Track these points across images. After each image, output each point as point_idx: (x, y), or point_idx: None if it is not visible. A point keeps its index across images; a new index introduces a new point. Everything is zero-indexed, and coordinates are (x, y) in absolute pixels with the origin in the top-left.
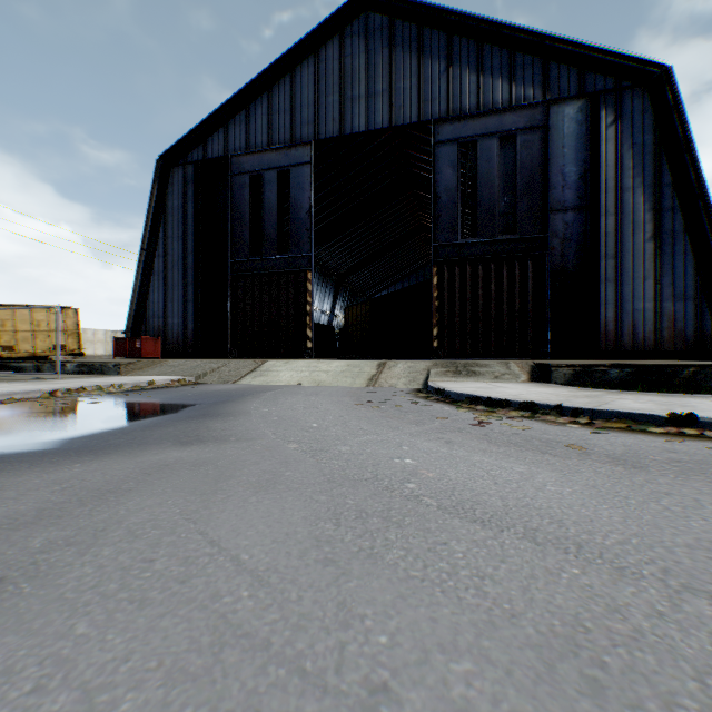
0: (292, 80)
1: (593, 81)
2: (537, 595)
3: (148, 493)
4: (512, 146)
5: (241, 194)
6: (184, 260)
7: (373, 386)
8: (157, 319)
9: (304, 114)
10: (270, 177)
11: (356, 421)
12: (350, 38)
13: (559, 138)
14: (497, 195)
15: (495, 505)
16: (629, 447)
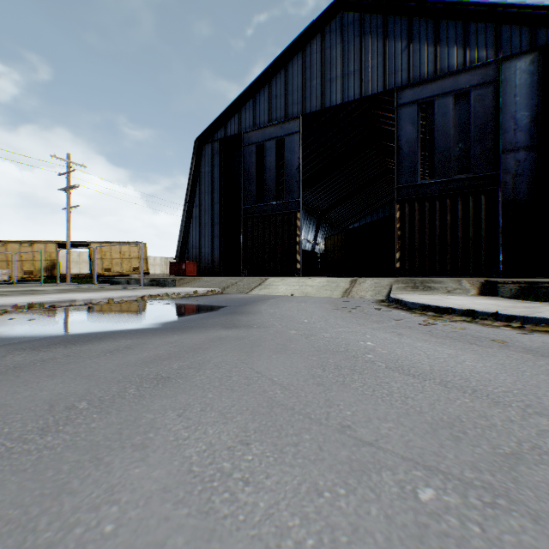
0: (285, 73)
1: (544, 36)
2: (437, 407)
3: (217, 350)
4: (465, 101)
5: (250, 159)
6: (212, 208)
7: (346, 297)
8: (194, 249)
9: (294, 96)
10: (270, 145)
11: (334, 319)
12: (329, 34)
13: (510, 89)
14: (452, 142)
15: (424, 369)
16: (545, 344)
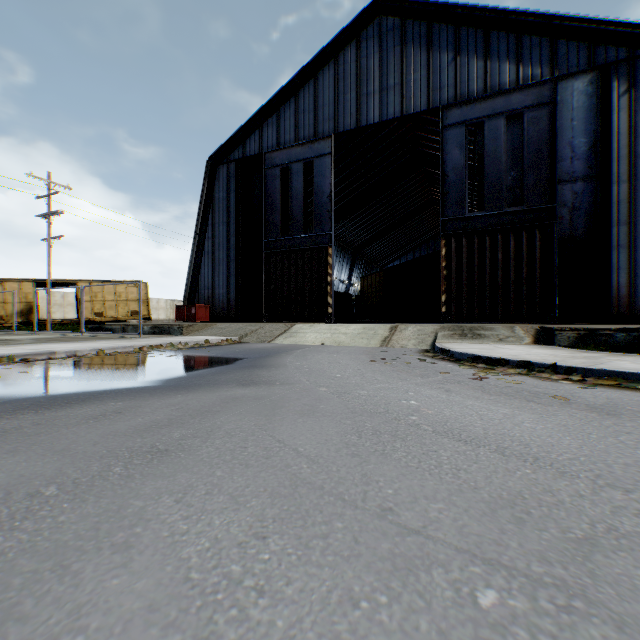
0: (315, 84)
1: (604, 53)
2: (495, 481)
3: (230, 413)
4: (518, 123)
5: (273, 184)
6: (227, 242)
7: (385, 346)
8: (207, 290)
9: (325, 111)
10: (297, 168)
11: (371, 373)
12: (366, 41)
13: (567, 112)
14: (504, 170)
15: (477, 432)
16: (610, 400)
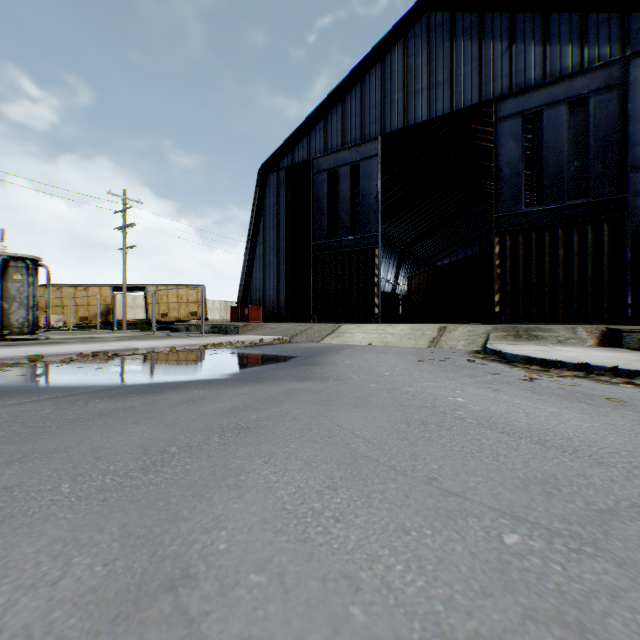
0: (361, 88)
1: None
2: (531, 465)
3: (293, 402)
4: (582, 109)
5: (321, 188)
6: (277, 246)
7: (434, 347)
8: (258, 292)
9: (372, 114)
10: (344, 172)
11: (419, 372)
12: (413, 40)
13: None
14: (565, 161)
15: (521, 427)
16: None
